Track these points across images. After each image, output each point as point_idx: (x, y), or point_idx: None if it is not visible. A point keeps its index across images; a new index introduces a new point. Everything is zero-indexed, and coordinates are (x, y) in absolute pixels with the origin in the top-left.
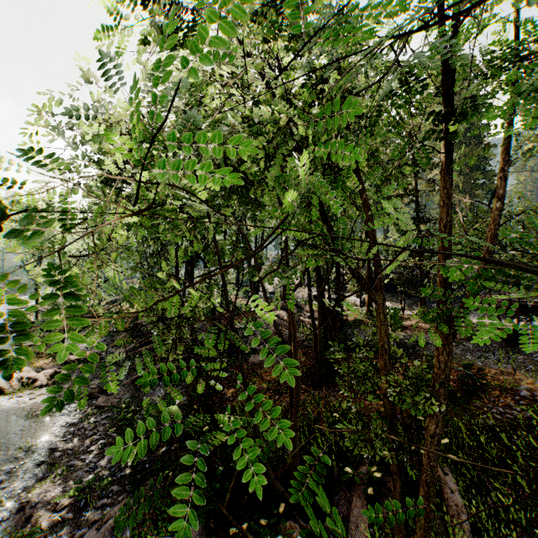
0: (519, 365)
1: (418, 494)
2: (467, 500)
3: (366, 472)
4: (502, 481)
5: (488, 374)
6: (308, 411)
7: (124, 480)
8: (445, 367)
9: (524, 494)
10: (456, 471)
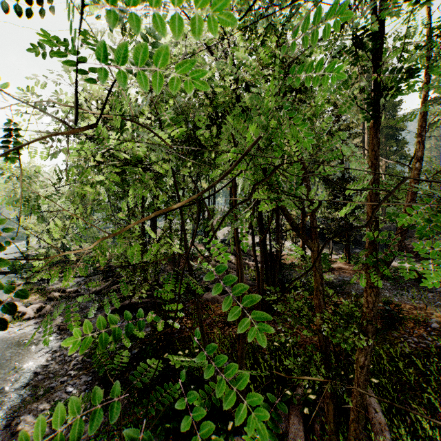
0: (429, 301)
1: (347, 414)
2: (389, 418)
3: (302, 393)
4: (418, 401)
5: (404, 309)
6: (253, 340)
7: None
8: (372, 307)
9: (438, 413)
10: (378, 392)
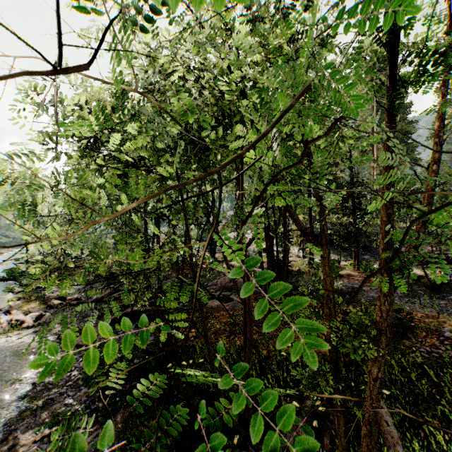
0: (441, 309)
1: (358, 428)
2: (401, 432)
3: (310, 405)
4: (431, 414)
5: (415, 317)
6: (259, 350)
7: (97, 412)
8: (386, 316)
9: None
10: (390, 404)
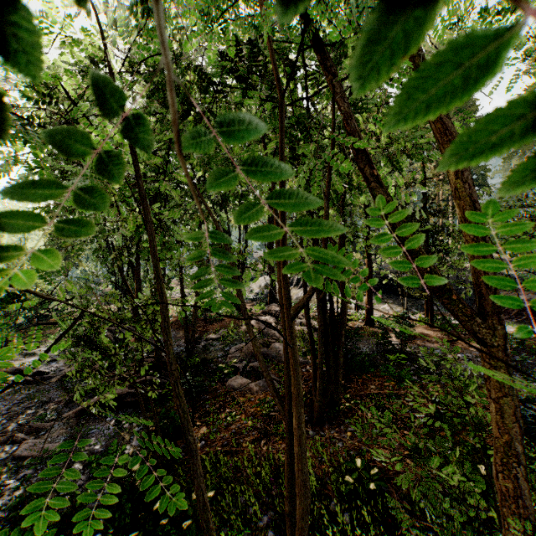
0: None
1: None
2: None
3: None
4: None
5: None
6: (309, 471)
7: None
8: None
9: None
10: None
